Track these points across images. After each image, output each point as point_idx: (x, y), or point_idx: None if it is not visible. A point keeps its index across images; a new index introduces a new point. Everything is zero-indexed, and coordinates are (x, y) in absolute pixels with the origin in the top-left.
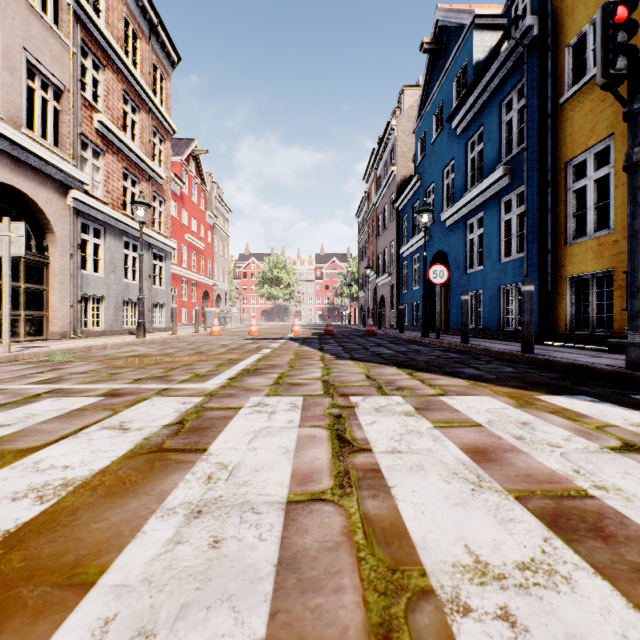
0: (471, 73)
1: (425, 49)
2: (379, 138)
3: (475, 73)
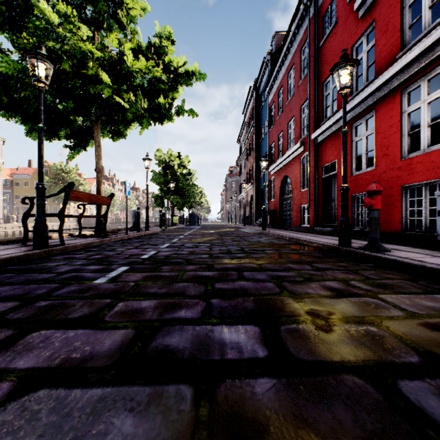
0: None
1: None
2: None
3: None
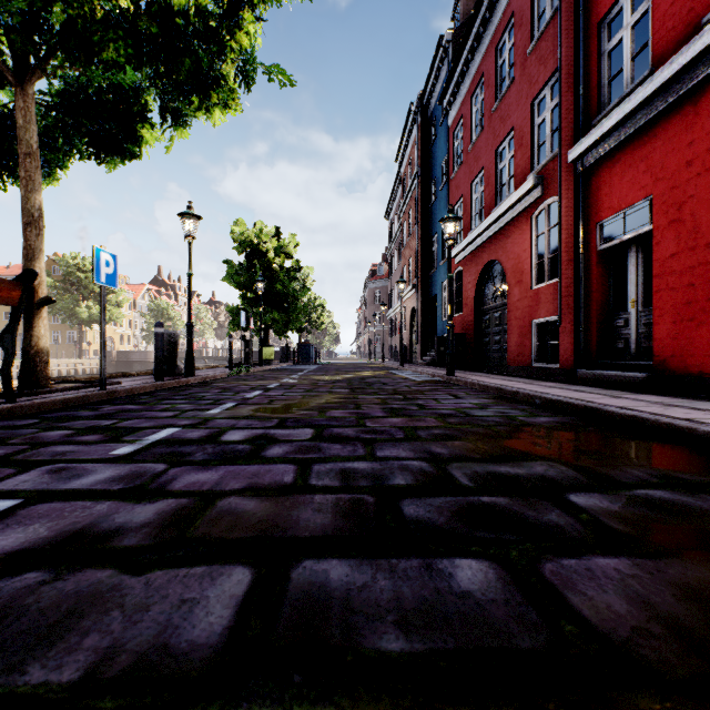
0: None
1: None
2: None
3: None
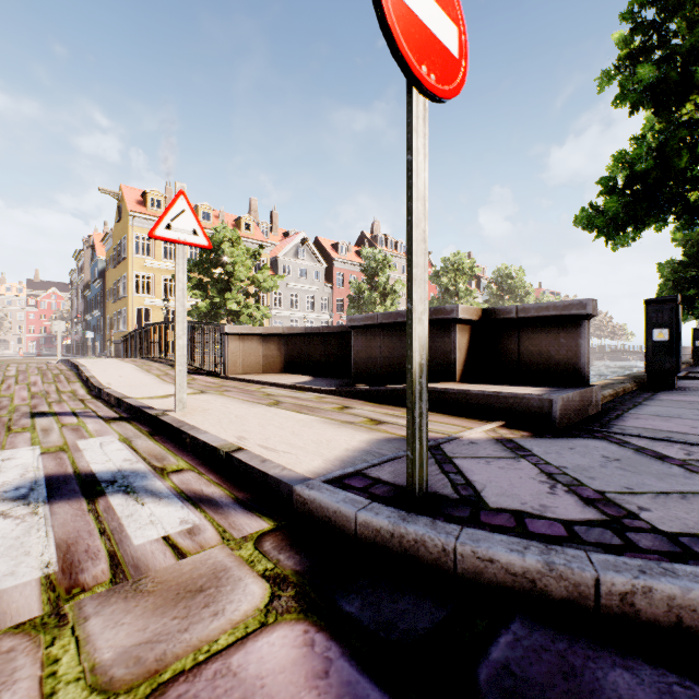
0: (98, 273)
1: (88, 247)
2: (83, 239)
3: (99, 274)
